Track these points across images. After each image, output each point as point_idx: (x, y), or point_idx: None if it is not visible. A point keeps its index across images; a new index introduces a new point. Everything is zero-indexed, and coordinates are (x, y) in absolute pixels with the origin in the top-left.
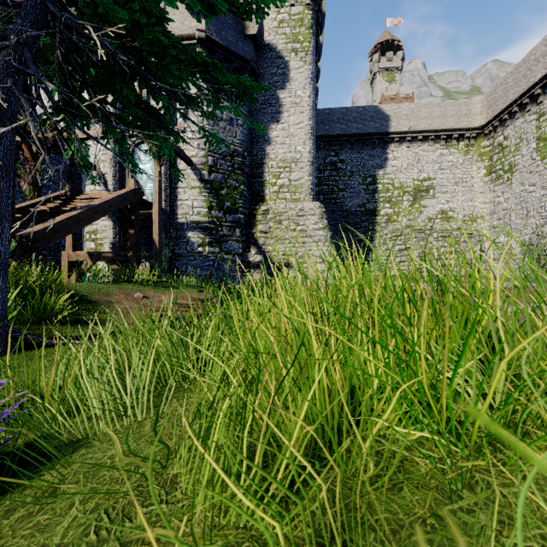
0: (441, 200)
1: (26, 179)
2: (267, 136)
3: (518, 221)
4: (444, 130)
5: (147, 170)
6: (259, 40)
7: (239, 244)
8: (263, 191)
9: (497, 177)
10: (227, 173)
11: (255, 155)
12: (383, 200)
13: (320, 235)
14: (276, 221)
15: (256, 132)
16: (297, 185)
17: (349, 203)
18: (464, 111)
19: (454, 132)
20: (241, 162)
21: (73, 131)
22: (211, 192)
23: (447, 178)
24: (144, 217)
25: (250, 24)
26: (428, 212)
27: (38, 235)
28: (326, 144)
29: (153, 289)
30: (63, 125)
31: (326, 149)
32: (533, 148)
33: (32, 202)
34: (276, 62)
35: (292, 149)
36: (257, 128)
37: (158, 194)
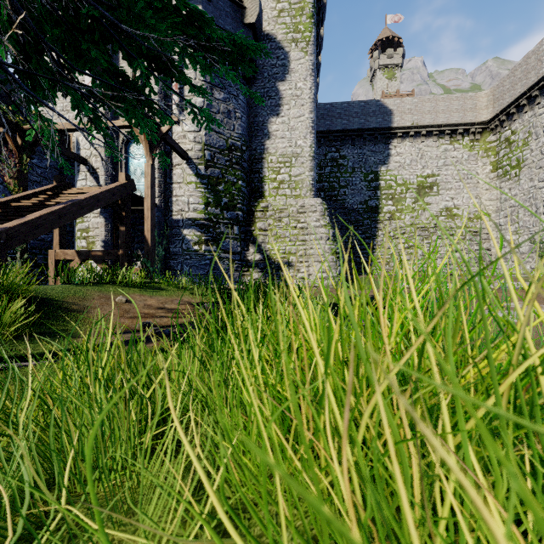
0: (445, 197)
1: (10, 172)
2: (266, 130)
3: (526, 219)
4: (449, 125)
5: (141, 165)
6: (258, 29)
7: (237, 242)
8: (262, 187)
9: (503, 173)
10: (225, 167)
11: (253, 149)
12: (385, 197)
13: (322, 233)
14: (276, 218)
15: (255, 126)
16: (297, 181)
17: (350, 201)
18: (469, 105)
19: (459, 127)
20: (239, 157)
21: (33, 104)
22: (208, 188)
23: (451, 174)
24: (137, 214)
25: (249, 12)
26: (432, 209)
27: (12, 231)
28: (327, 140)
29: (139, 291)
30: (56, 119)
31: (326, 144)
32: (543, 142)
33: (15, 196)
34: (276, 53)
35: (293, 143)
36: (255, 98)
37: (150, 188)
